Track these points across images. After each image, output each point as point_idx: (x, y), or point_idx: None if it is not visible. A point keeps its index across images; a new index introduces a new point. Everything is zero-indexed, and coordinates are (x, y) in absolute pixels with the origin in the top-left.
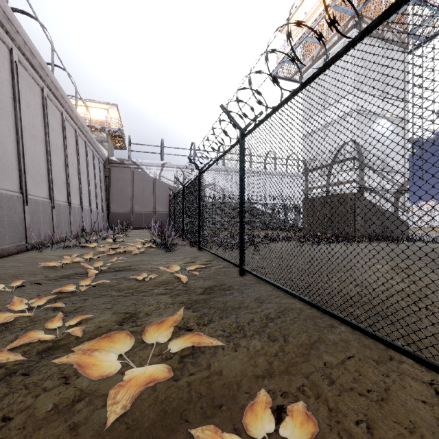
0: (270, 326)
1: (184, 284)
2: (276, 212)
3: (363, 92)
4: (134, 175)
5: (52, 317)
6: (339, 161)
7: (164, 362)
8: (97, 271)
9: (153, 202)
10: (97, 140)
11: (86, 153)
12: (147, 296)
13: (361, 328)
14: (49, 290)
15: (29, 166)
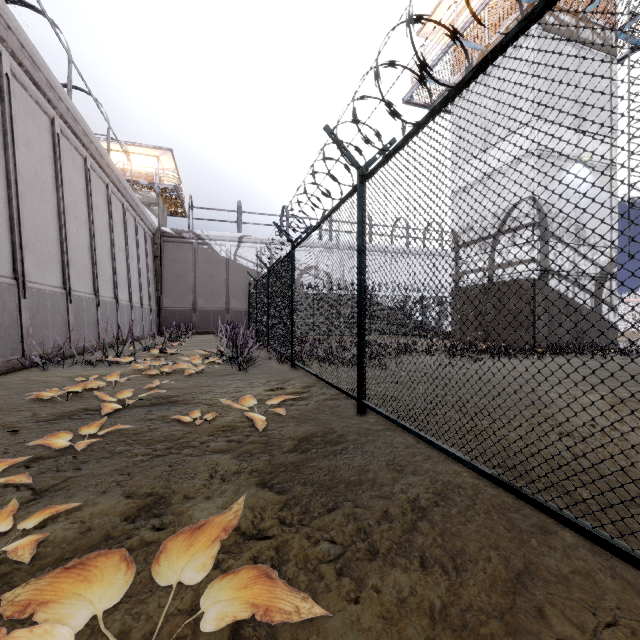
0: (422, 530)
1: (263, 431)
2: (410, 310)
3: (548, 123)
4: (197, 254)
5: (7, 504)
6: (510, 230)
7: (198, 633)
8: (119, 405)
9: (226, 294)
10: (142, 203)
11: (125, 221)
12: (195, 456)
13: (621, 551)
14: (27, 442)
15: (29, 237)
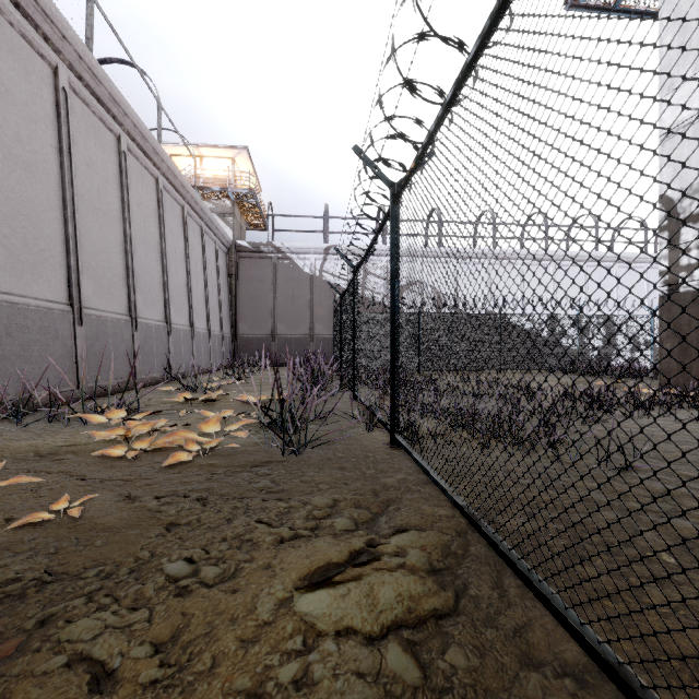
0: None
1: None
2: (559, 334)
3: None
4: (276, 270)
5: None
6: None
7: None
8: None
9: (310, 318)
10: (216, 214)
11: (185, 228)
12: None
13: None
14: None
15: None
